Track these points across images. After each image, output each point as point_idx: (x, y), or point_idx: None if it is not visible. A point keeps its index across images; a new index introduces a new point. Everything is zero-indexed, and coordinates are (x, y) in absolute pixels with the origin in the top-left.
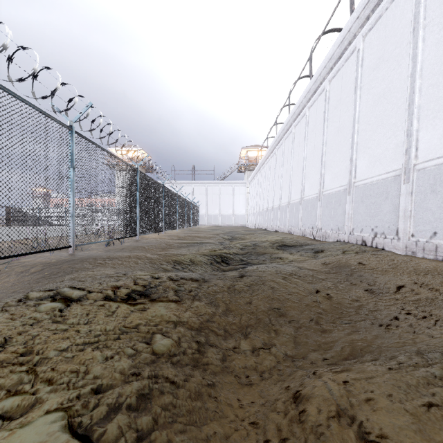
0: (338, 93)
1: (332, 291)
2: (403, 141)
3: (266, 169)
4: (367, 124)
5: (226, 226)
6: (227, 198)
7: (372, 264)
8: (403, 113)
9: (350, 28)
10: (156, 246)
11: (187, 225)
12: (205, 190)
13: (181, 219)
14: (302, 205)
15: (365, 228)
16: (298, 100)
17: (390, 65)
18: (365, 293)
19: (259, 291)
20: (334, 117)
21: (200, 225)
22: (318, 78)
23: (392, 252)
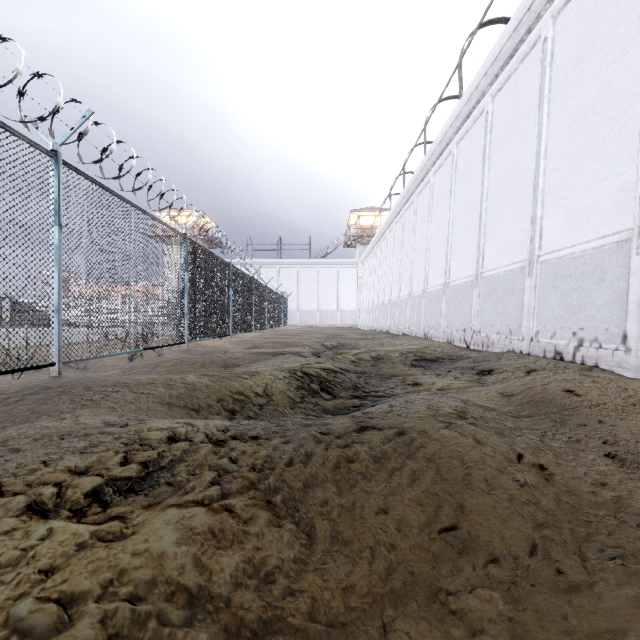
0: (509, 114)
1: (548, 463)
2: (636, 181)
3: (387, 242)
4: (561, 158)
5: (328, 327)
6: (329, 285)
7: (593, 397)
8: (633, 134)
9: (531, 5)
10: (212, 361)
11: (269, 325)
12: (297, 274)
13: (260, 316)
14: (447, 295)
15: (561, 330)
16: (440, 132)
17: (605, 56)
18: (610, 465)
19: (402, 472)
20: (501, 153)
21: (289, 326)
22: (473, 94)
23: (616, 374)
